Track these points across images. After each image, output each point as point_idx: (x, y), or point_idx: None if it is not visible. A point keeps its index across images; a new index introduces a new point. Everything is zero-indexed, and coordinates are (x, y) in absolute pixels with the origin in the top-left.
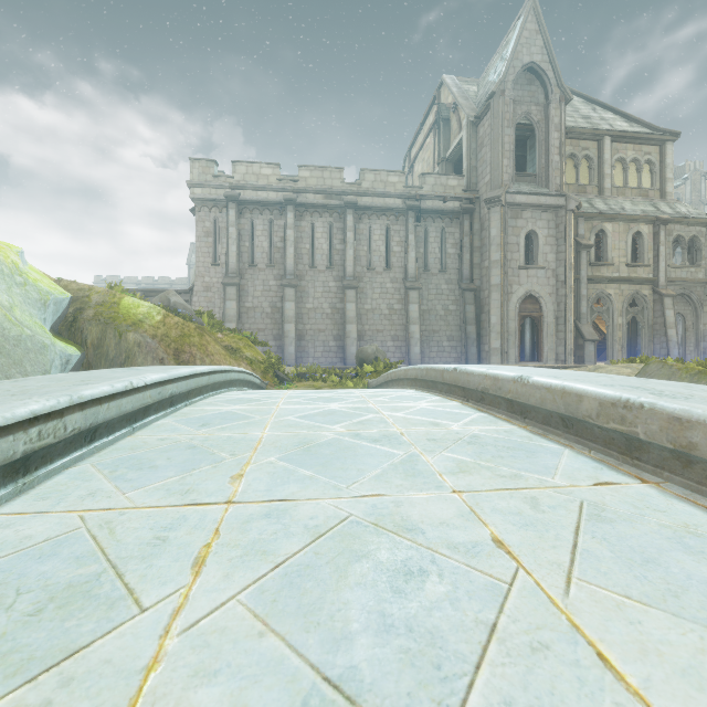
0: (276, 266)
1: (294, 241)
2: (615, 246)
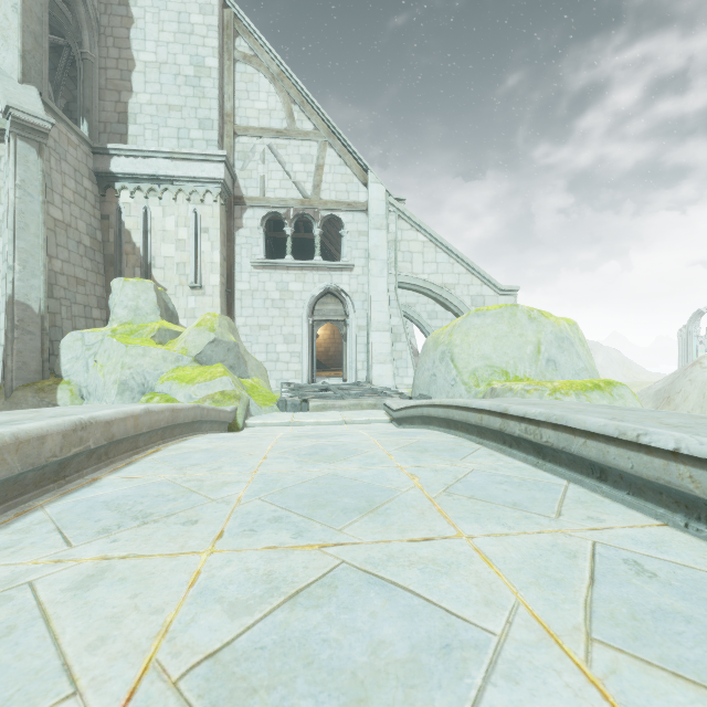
0: None
1: None
2: None
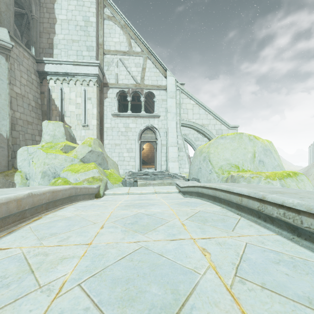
0: None
1: None
2: None
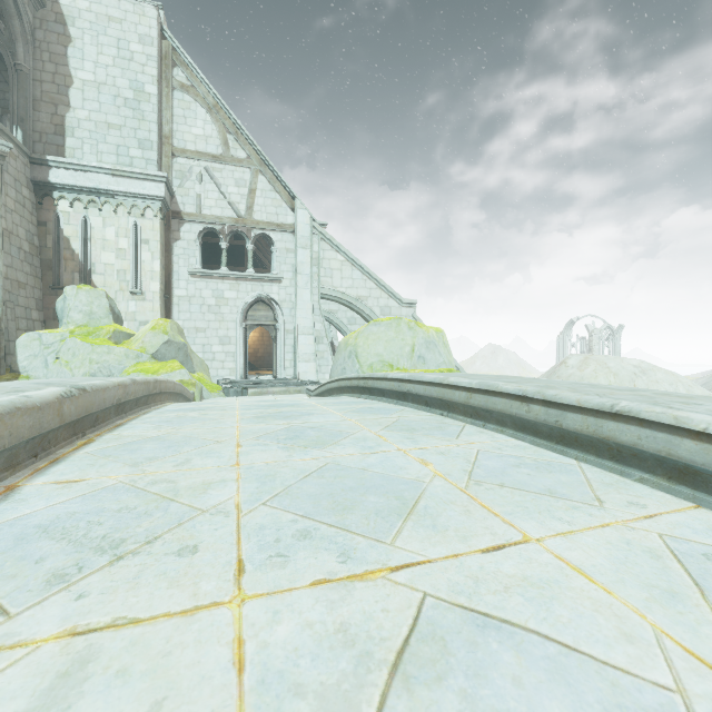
0: None
1: None
2: None
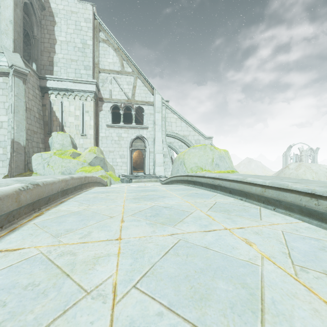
0: None
1: None
2: None
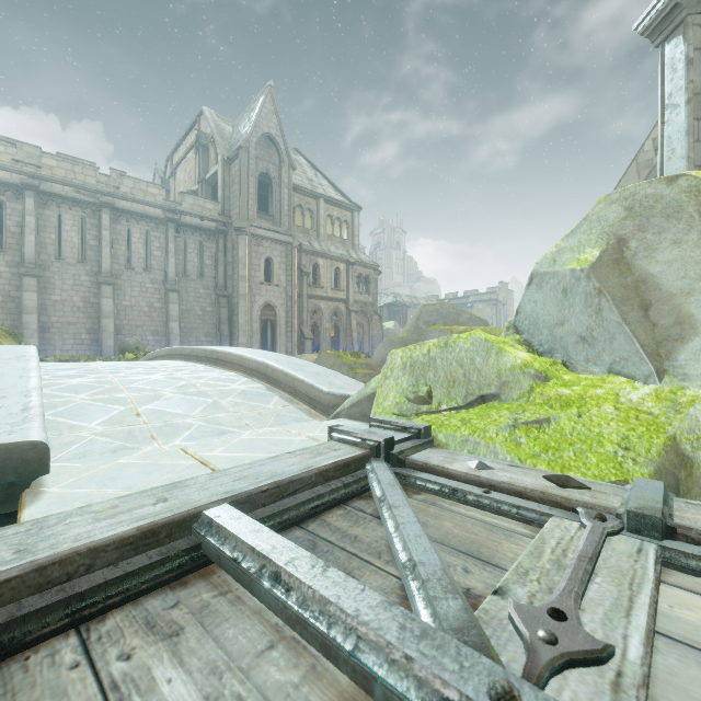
0: (10, 252)
1: (36, 229)
2: (325, 275)
